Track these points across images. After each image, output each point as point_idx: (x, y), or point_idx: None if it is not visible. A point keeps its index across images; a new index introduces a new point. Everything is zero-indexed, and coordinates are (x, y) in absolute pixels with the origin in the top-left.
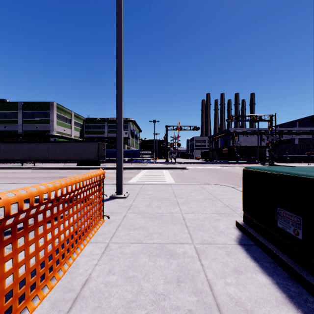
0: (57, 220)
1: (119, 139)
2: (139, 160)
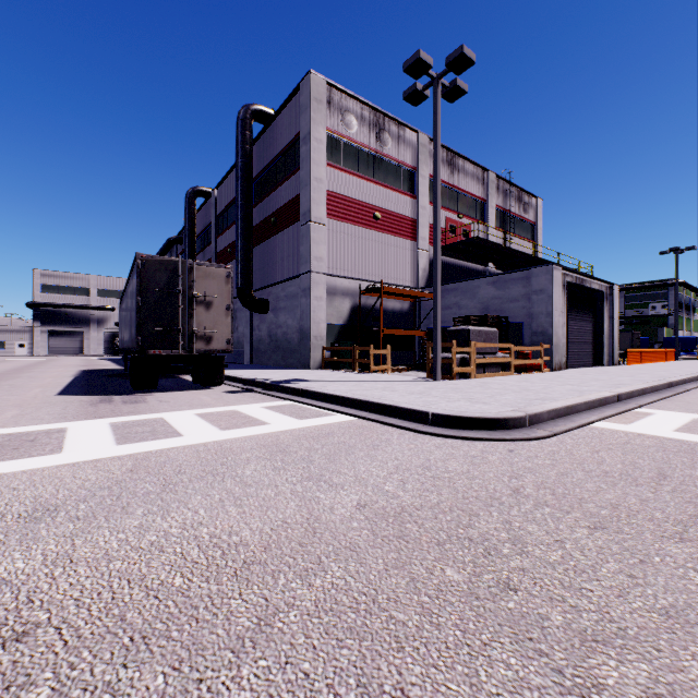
0: (670, 354)
1: (676, 340)
2: (694, 353)
